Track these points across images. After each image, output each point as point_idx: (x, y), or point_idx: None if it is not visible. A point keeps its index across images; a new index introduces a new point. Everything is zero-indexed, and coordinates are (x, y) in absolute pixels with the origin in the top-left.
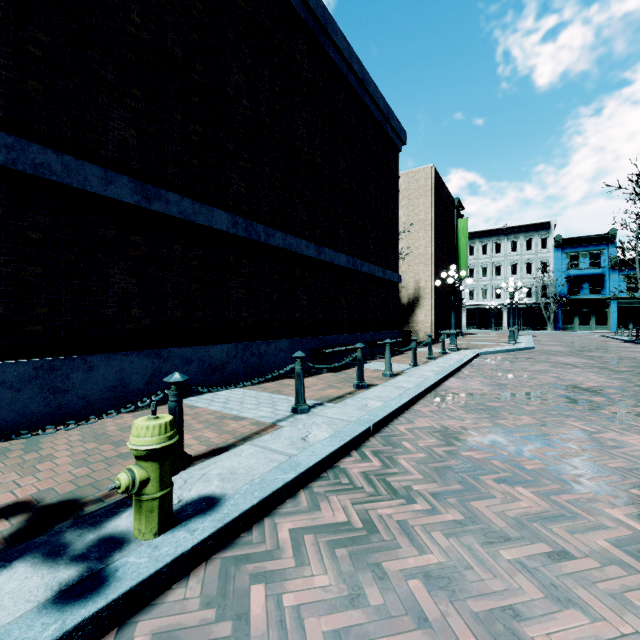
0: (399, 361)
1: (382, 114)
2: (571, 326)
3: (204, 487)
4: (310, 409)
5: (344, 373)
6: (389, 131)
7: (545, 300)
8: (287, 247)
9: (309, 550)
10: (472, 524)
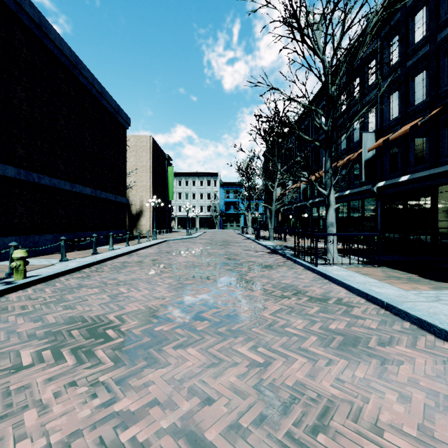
0: (122, 245)
1: (115, 109)
2: (226, 227)
3: (31, 275)
4: (68, 260)
5: (88, 250)
6: (119, 118)
7: (216, 213)
8: (52, 185)
9: (70, 279)
10: (117, 272)
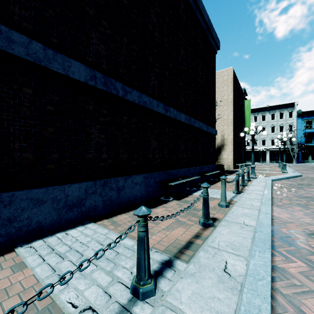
0: None
1: (206, 26)
2: (307, 161)
3: None
4: (157, 280)
5: (186, 201)
6: (210, 38)
7: (291, 146)
8: (142, 103)
9: None
10: None
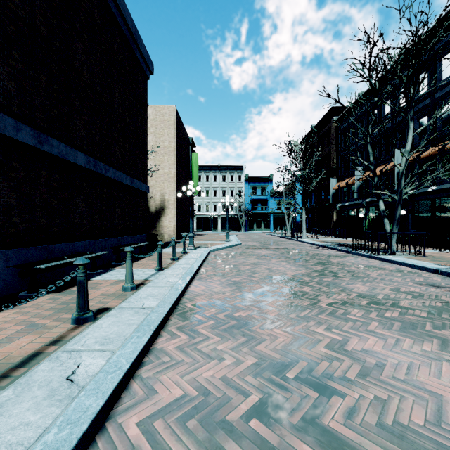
0: (145, 265)
1: (130, 32)
2: (253, 228)
3: None
4: None
5: (72, 291)
6: (137, 54)
7: (240, 213)
8: None
9: None
10: None
